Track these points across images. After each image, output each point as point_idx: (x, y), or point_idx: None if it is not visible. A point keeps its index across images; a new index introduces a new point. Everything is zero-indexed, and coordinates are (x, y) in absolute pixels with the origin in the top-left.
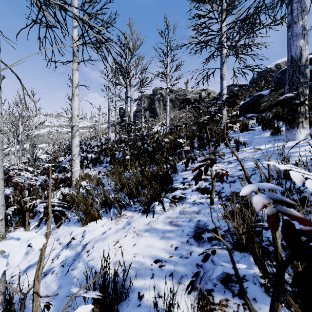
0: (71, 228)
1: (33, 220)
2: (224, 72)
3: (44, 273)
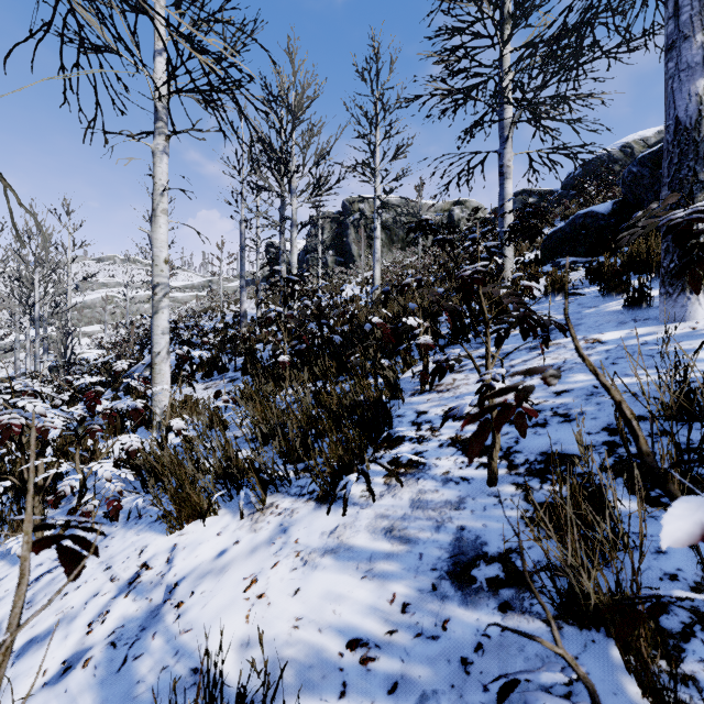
0: (144, 537)
1: (55, 511)
2: (508, 162)
3: (66, 663)
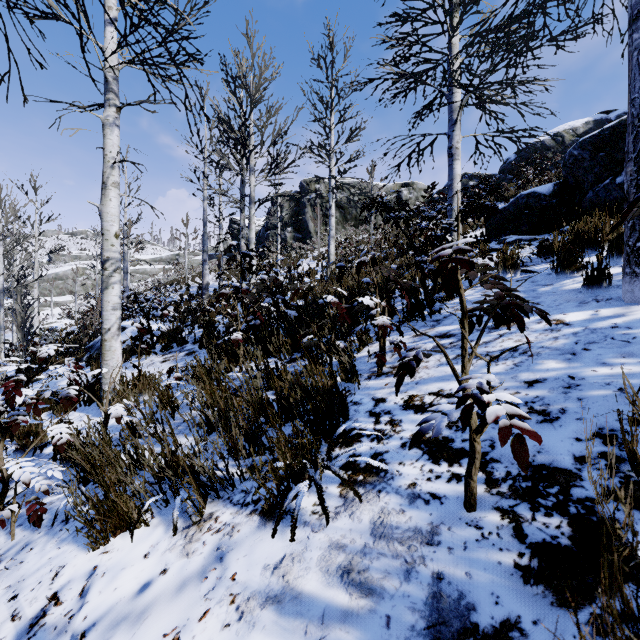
0: (64, 551)
1: None
2: (457, 144)
3: None
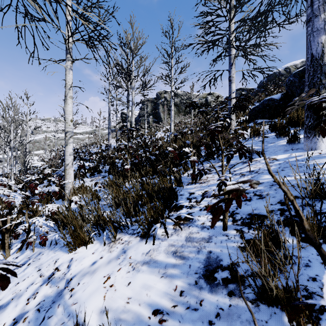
0: (57, 254)
1: (17, 240)
2: (233, 75)
3: (15, 320)
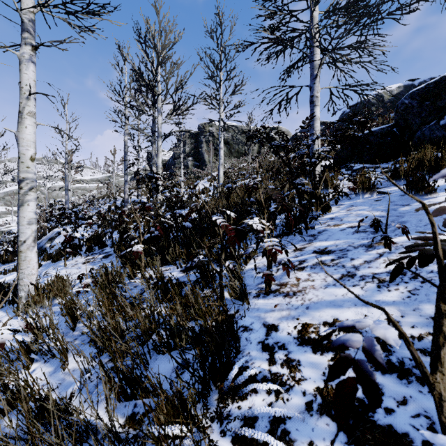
0: None
1: None
2: (317, 93)
3: None
